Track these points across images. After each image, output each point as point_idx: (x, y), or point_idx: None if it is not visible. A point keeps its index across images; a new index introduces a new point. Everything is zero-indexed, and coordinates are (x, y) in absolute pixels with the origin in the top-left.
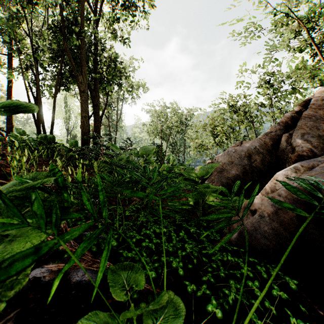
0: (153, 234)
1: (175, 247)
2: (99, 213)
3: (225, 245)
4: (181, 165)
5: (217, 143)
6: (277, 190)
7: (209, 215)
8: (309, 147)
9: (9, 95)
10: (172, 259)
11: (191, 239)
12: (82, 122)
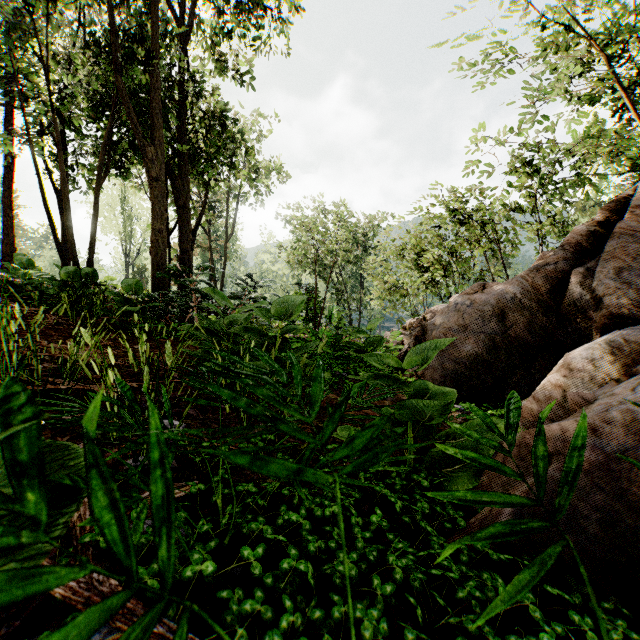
0: (307, 523)
1: (363, 563)
2: (179, 457)
3: (481, 546)
4: (359, 331)
5: (428, 284)
6: (584, 399)
7: (455, 491)
8: (632, 297)
9: (7, 186)
10: (362, 611)
11: (395, 524)
12: (154, 242)
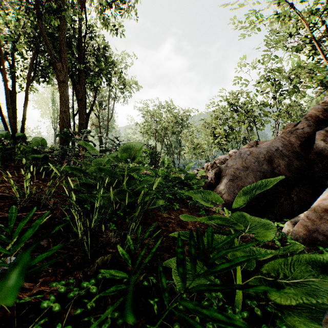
0: None
1: None
2: None
3: None
4: (181, 170)
5: (216, 145)
6: None
7: None
8: None
9: None
10: None
11: None
12: (61, 118)
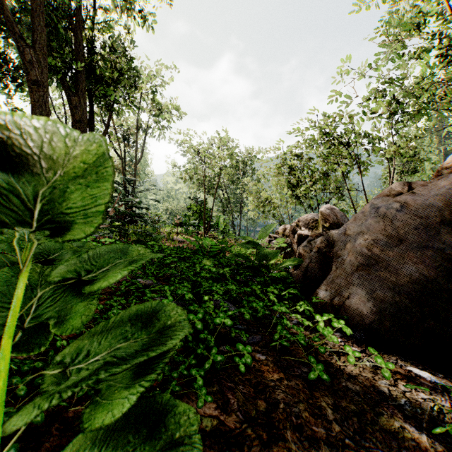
0: None
1: None
2: None
3: None
4: (250, 242)
5: (297, 198)
6: None
7: None
8: None
9: None
10: None
11: None
12: None
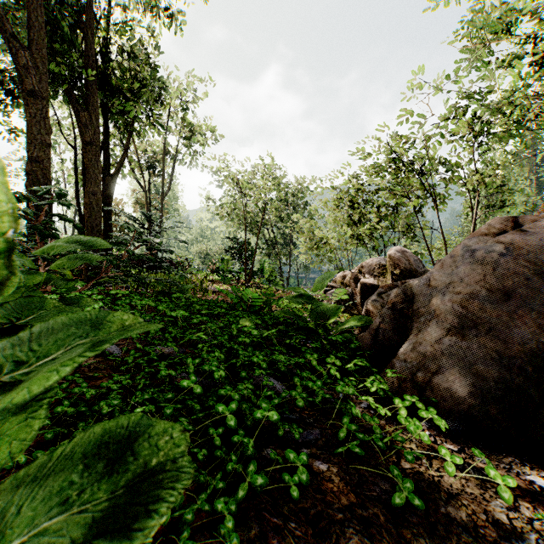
0: None
1: None
2: None
3: None
4: (302, 296)
5: (359, 238)
6: None
7: None
8: None
9: None
10: None
11: None
12: (31, 174)
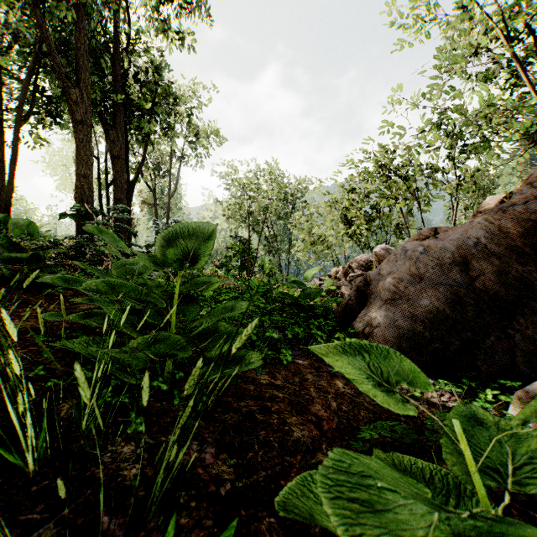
0: None
1: None
2: None
3: None
4: (295, 282)
5: (351, 236)
6: None
7: None
8: None
9: None
10: None
11: None
12: (79, 188)
